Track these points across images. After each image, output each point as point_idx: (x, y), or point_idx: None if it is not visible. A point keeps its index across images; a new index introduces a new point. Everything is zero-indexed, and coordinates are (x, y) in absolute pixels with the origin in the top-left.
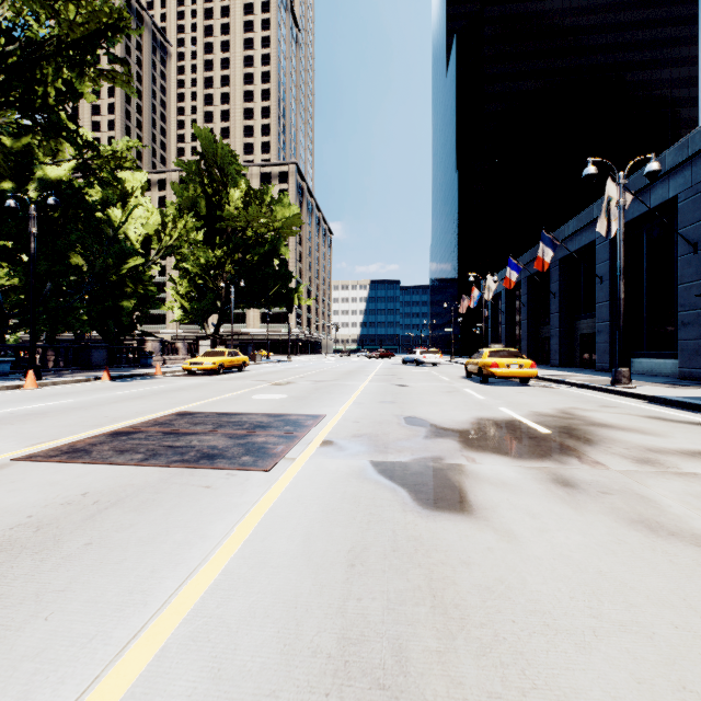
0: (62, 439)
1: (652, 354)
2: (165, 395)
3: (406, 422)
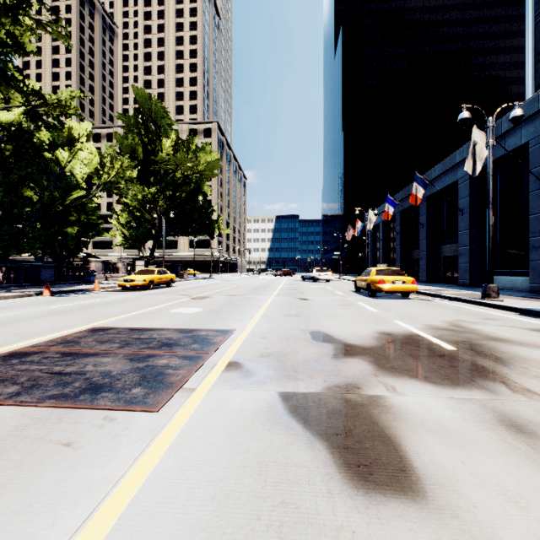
0: None
1: (504, 272)
2: (91, 310)
3: (312, 337)
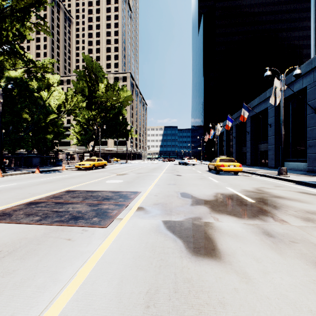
0: (0, 207)
1: (294, 160)
2: (63, 181)
3: (181, 195)
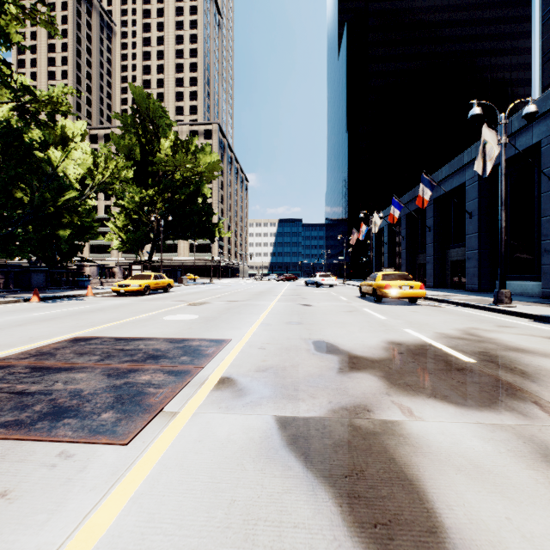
0: None
1: (514, 277)
2: (79, 317)
3: (316, 348)
